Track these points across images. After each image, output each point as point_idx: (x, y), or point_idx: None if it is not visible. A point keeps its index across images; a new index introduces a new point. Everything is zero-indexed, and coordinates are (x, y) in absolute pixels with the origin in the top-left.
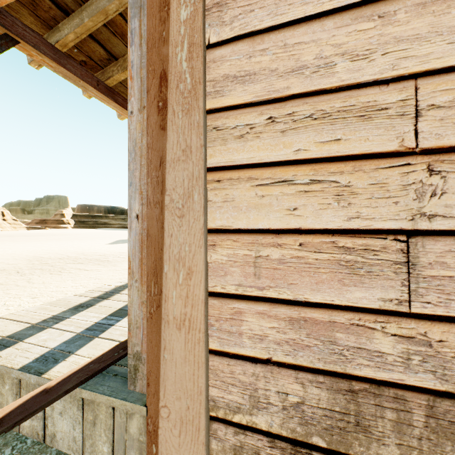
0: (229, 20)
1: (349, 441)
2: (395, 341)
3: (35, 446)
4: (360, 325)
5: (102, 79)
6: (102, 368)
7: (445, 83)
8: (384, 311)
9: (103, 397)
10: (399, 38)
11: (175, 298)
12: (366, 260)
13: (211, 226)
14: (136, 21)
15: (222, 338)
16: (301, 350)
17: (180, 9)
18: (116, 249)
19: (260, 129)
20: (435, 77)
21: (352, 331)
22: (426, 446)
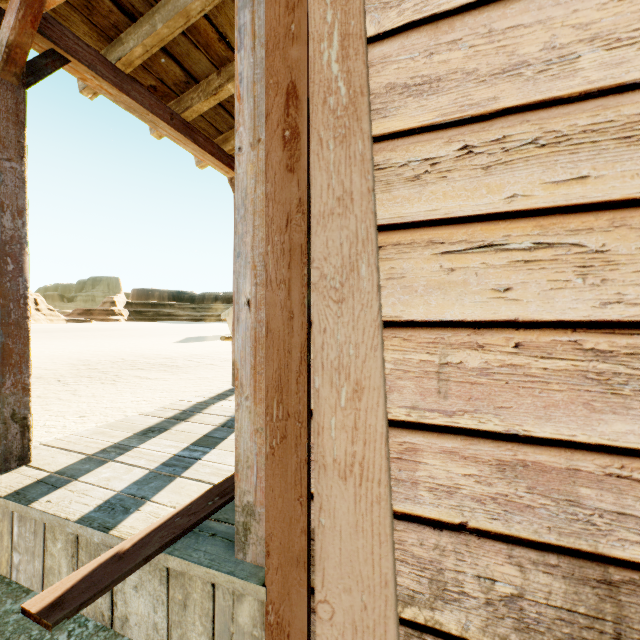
0: (395, 0)
1: None
2: None
3: (99, 633)
4: (622, 477)
5: (177, 112)
6: (193, 524)
7: None
8: None
9: (199, 569)
10: None
11: (336, 430)
12: (634, 371)
13: None
14: (246, 14)
15: None
16: (517, 513)
17: None
18: (187, 349)
19: (448, 166)
20: None
21: (609, 486)
22: None
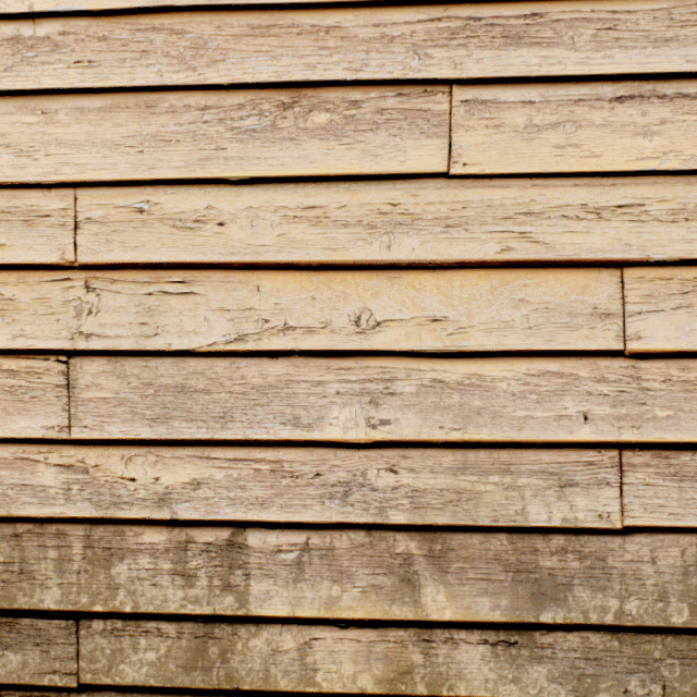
0: None
1: (14, 593)
2: (58, 472)
3: None
4: (25, 459)
5: None
6: None
7: (100, 197)
8: (48, 440)
9: None
10: (62, 141)
11: None
12: (31, 384)
13: None
14: None
15: None
16: None
17: None
18: None
19: None
20: (92, 189)
21: (18, 466)
22: (85, 579)
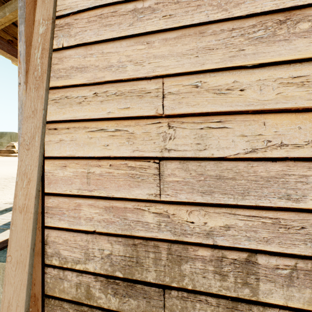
0: (74, 34)
1: (133, 272)
2: (154, 216)
3: None
4: (138, 209)
5: None
6: (4, 247)
7: (175, 81)
8: (149, 200)
9: None
10: (156, 56)
11: (21, 196)
12: (141, 173)
13: (64, 155)
14: (22, 27)
15: (70, 220)
16: (110, 224)
17: (40, 26)
18: None
19: (90, 99)
20: (171, 78)
21: (135, 212)
22: (167, 269)
